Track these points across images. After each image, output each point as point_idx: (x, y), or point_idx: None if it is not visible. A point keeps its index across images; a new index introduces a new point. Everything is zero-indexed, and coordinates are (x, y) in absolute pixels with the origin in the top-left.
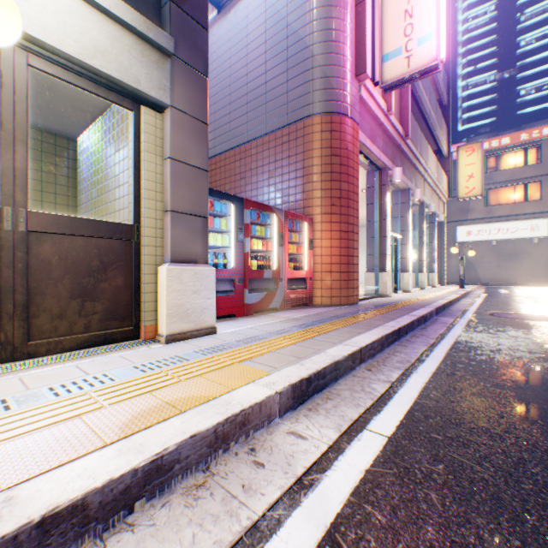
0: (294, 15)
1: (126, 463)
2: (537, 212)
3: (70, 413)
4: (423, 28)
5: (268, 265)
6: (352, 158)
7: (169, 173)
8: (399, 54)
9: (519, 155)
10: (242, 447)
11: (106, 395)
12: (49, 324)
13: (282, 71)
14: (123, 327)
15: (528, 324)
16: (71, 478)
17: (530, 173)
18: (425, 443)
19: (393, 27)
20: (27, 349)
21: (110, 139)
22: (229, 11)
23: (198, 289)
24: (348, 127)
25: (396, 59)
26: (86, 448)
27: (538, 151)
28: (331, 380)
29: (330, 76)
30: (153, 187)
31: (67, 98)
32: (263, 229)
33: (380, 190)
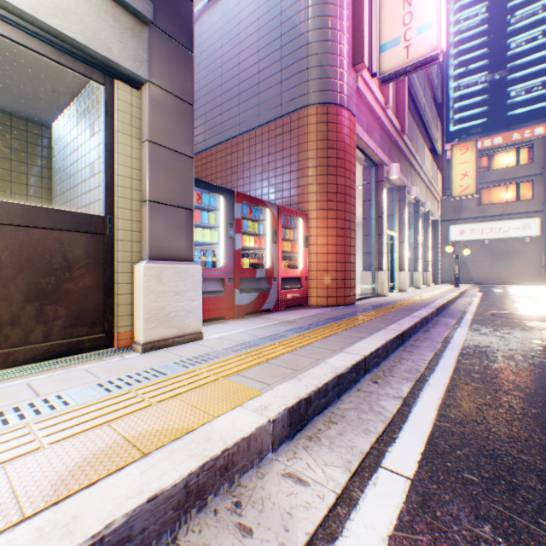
0: (289, 1)
1: None
2: (529, 212)
3: None
4: (423, 17)
5: (261, 263)
6: (349, 152)
7: (147, 158)
8: (397, 44)
9: (511, 155)
10: (224, 500)
11: (51, 428)
12: None
13: (275, 60)
14: (92, 334)
15: (534, 325)
16: None
17: (522, 172)
18: (459, 488)
19: (391, 16)
20: None
21: (84, 123)
22: None
23: (181, 290)
24: (344, 118)
25: (394, 49)
26: None
27: (529, 150)
28: (334, 397)
29: (326, 65)
30: (129, 174)
31: (35, 76)
32: (255, 224)
33: (377, 186)
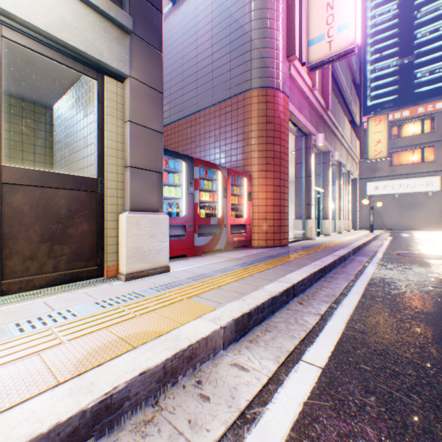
0: (236, 7)
1: (75, 405)
2: (431, 171)
3: (30, 350)
4: (342, 18)
5: (214, 213)
6: (283, 125)
7: (128, 134)
8: (322, 39)
9: (417, 125)
10: (190, 380)
11: (66, 330)
12: (21, 264)
13: (225, 53)
14: (88, 267)
15: (430, 262)
16: (18, 422)
17: (425, 139)
18: (356, 374)
19: (317, 17)
20: (1, 287)
21: (79, 106)
22: (182, 4)
23: (154, 234)
24: (280, 99)
25: (319, 43)
26: (39, 387)
27: (432, 121)
28: (269, 313)
29: (265, 57)
30: (115, 146)
31: (42, 71)
32: (210, 183)
33: (306, 152)
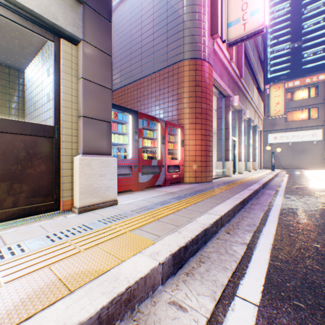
0: None
1: None
2: (315, 126)
3: None
4: (254, 5)
5: (154, 156)
6: (209, 88)
7: (81, 89)
8: (238, 22)
9: (305, 91)
10: (127, 324)
11: (8, 270)
12: None
13: (163, 32)
14: (46, 202)
15: (323, 194)
16: None
17: (311, 102)
18: (292, 313)
19: (234, 5)
20: None
21: (44, 68)
22: None
23: (104, 173)
24: (206, 68)
25: (236, 25)
26: None
27: (316, 89)
28: (202, 244)
29: (194, 35)
30: (70, 99)
31: (12, 38)
32: (151, 132)
33: (225, 110)
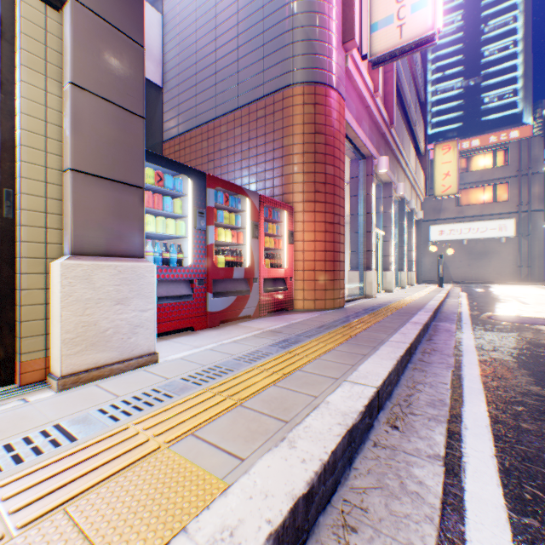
0: None
1: None
2: (505, 213)
3: None
4: None
5: (239, 261)
6: (338, 138)
7: (69, 107)
8: (390, 22)
9: (488, 157)
10: None
11: None
12: None
13: (257, 33)
14: None
15: (540, 330)
16: None
17: (498, 175)
18: None
19: None
20: None
21: None
22: None
23: (124, 297)
24: (334, 101)
25: (386, 28)
26: None
27: (505, 153)
28: (344, 467)
29: (313, 39)
30: (40, 129)
31: None
32: (232, 215)
33: (365, 181)
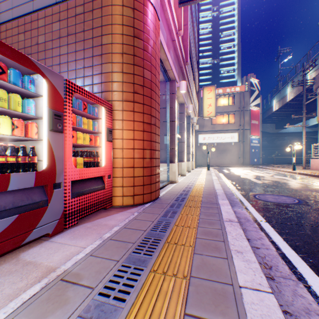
0: None
1: None
2: (233, 129)
3: None
4: None
5: (29, 162)
6: (155, 49)
7: None
8: None
9: (226, 99)
10: None
11: None
12: None
13: None
14: None
15: (299, 210)
16: None
17: (231, 109)
18: None
19: None
20: None
21: None
22: None
23: None
24: (151, 13)
25: None
26: None
27: (233, 98)
28: None
29: None
30: None
31: None
32: (15, 97)
33: (171, 97)
